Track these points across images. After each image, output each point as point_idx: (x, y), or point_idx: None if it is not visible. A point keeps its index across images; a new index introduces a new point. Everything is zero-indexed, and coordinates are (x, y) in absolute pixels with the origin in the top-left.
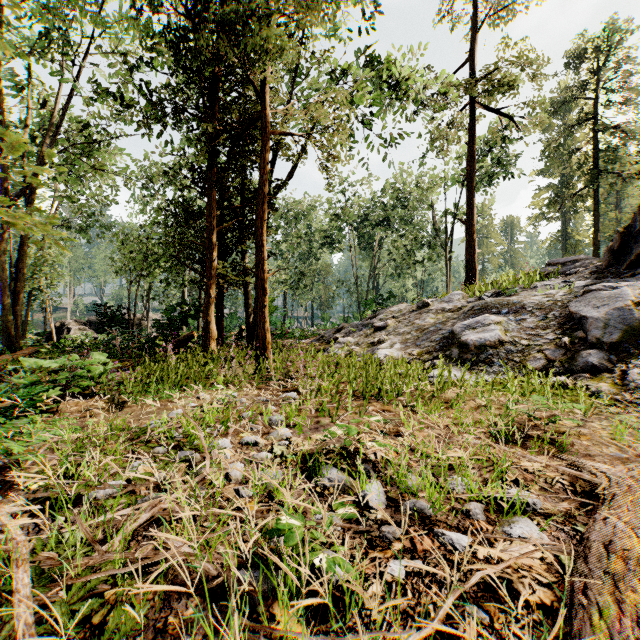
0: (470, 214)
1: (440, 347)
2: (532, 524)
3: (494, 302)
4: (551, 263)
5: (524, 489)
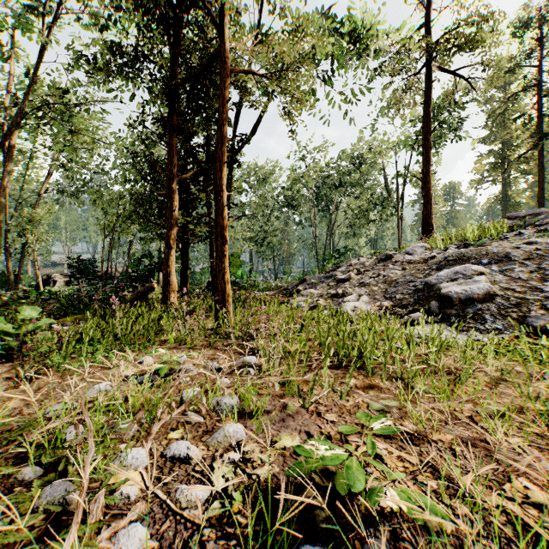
0: (426, 172)
1: (414, 300)
2: None
3: (470, 252)
4: (510, 217)
5: None
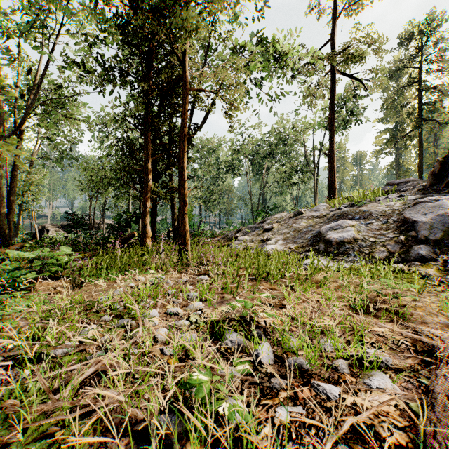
0: (331, 149)
1: (311, 243)
2: (386, 377)
3: (349, 211)
4: (389, 183)
5: (379, 350)
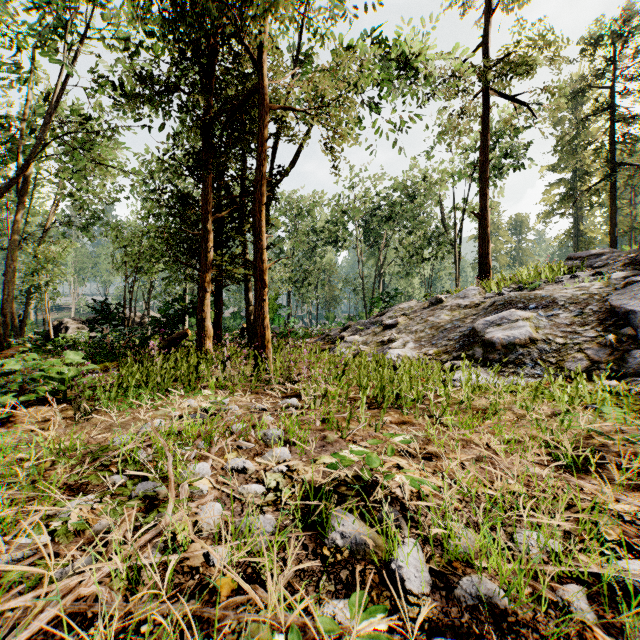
0: (483, 206)
1: (460, 346)
2: None
3: (519, 296)
4: (572, 257)
5: None
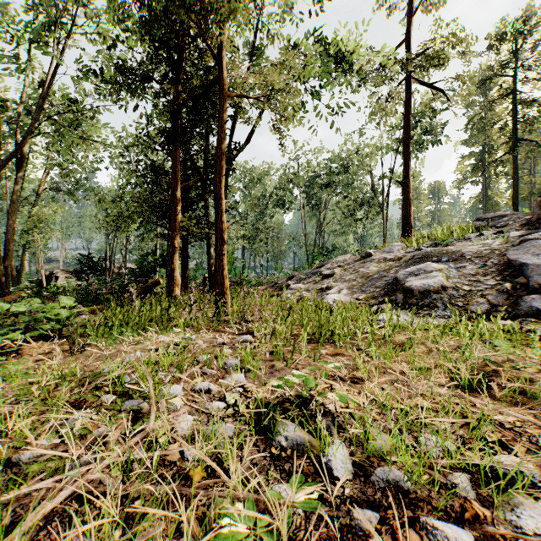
0: (406, 176)
1: (385, 292)
2: (540, 509)
3: (434, 251)
4: (479, 218)
5: (525, 462)
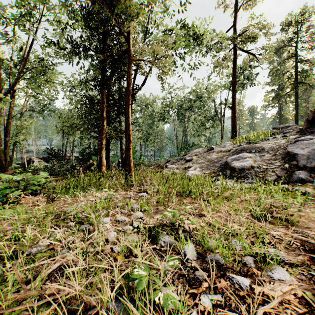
0: (234, 103)
1: (220, 169)
2: (284, 270)
3: (248, 146)
4: (275, 128)
5: (278, 249)
